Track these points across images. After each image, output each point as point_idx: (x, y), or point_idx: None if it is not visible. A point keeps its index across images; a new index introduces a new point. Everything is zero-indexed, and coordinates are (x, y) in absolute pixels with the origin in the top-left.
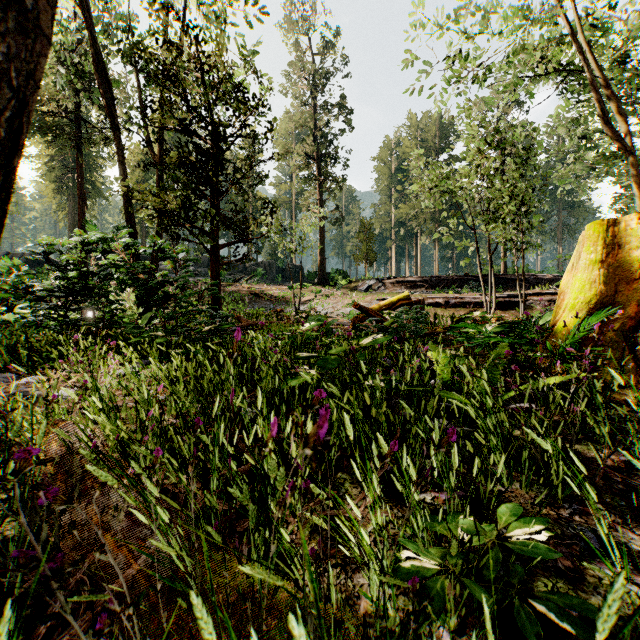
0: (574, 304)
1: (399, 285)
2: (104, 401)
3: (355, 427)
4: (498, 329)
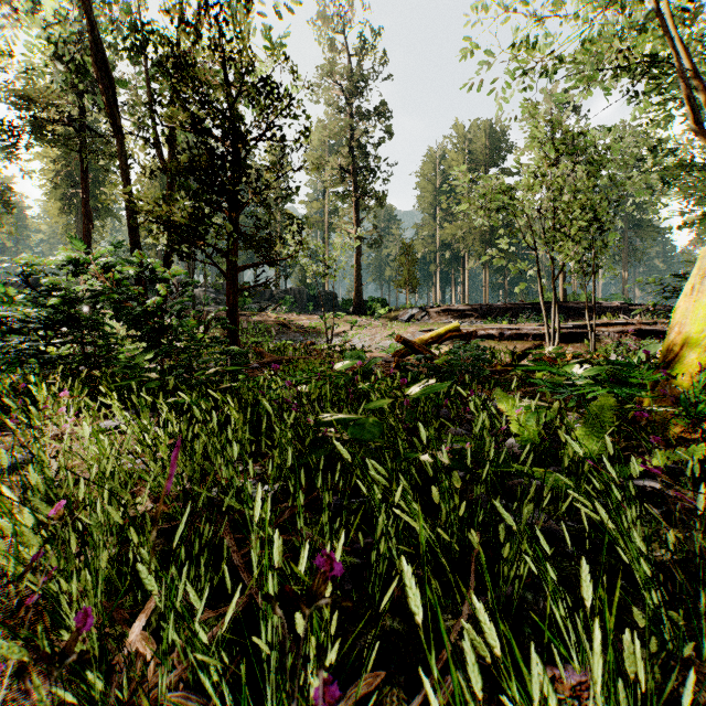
0: (697, 339)
1: (445, 314)
2: (49, 479)
3: (426, 594)
4: (591, 372)
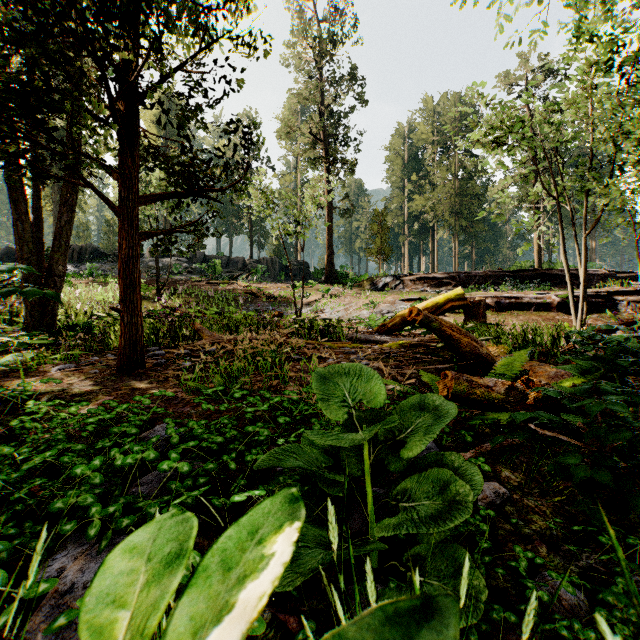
0: None
1: (421, 283)
2: None
3: None
4: None
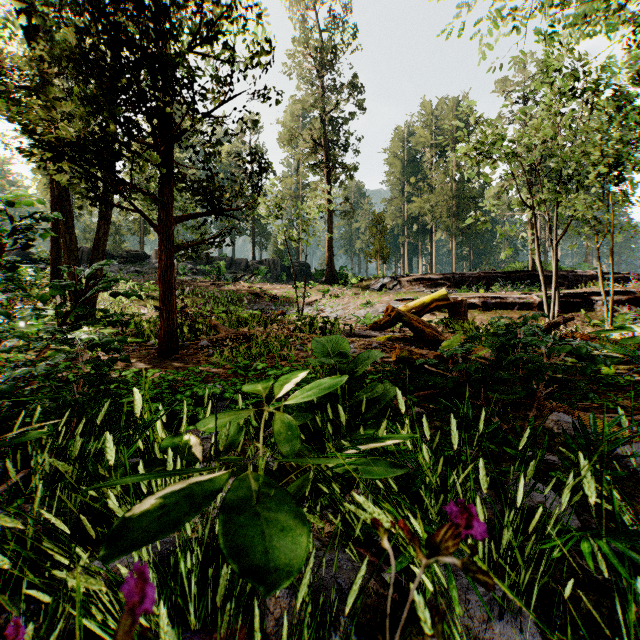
0: None
1: (417, 283)
2: None
3: None
4: None
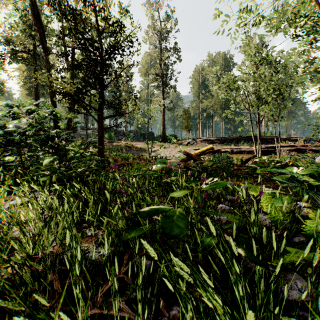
0: None
1: (204, 142)
2: None
3: None
4: (306, 171)
